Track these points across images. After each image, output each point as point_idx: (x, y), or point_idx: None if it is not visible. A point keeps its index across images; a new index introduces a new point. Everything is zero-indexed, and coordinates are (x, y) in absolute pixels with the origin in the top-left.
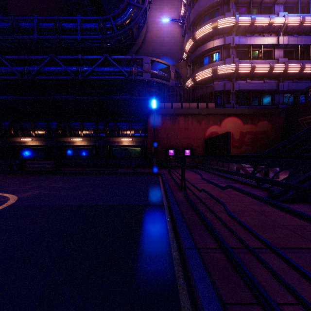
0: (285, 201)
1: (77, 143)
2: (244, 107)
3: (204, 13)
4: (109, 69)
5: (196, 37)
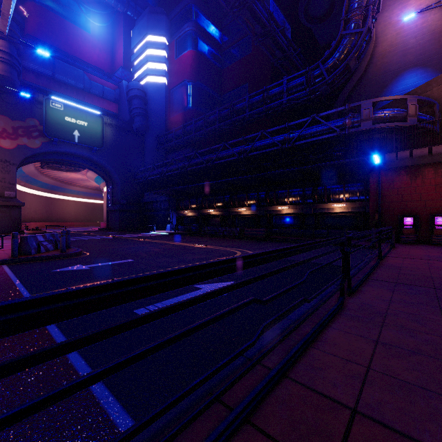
0: None
1: (283, 211)
2: None
3: None
4: (317, 130)
5: None
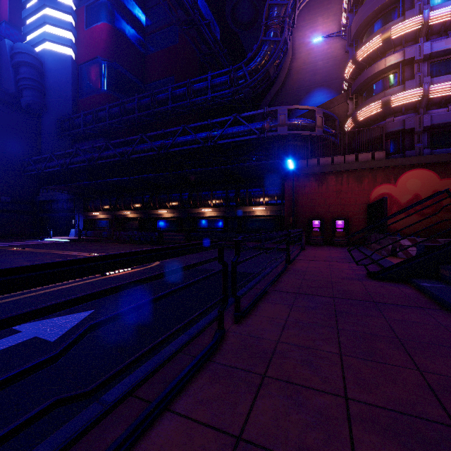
0: (381, 279)
1: (206, 214)
2: (442, 151)
3: (371, 20)
4: (239, 130)
5: (357, 58)
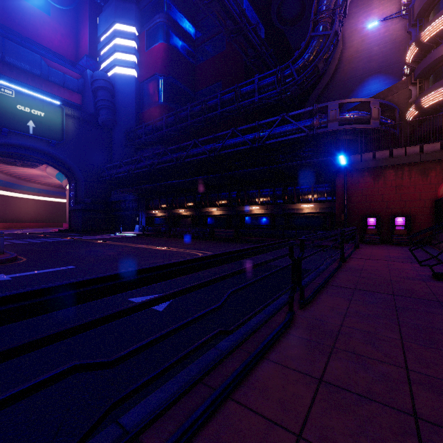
0: None
1: (254, 211)
2: None
3: None
4: (286, 129)
5: (422, 39)
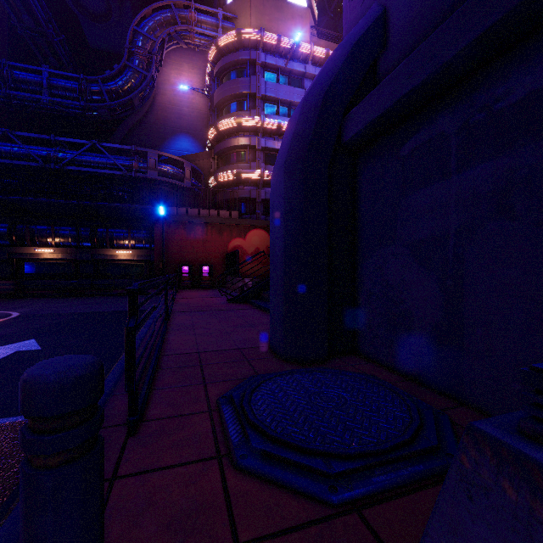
0: (234, 302)
1: (44, 255)
2: None
3: (229, 100)
4: (99, 160)
5: (219, 127)
